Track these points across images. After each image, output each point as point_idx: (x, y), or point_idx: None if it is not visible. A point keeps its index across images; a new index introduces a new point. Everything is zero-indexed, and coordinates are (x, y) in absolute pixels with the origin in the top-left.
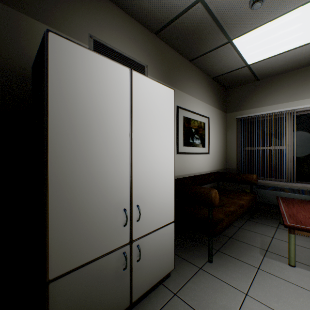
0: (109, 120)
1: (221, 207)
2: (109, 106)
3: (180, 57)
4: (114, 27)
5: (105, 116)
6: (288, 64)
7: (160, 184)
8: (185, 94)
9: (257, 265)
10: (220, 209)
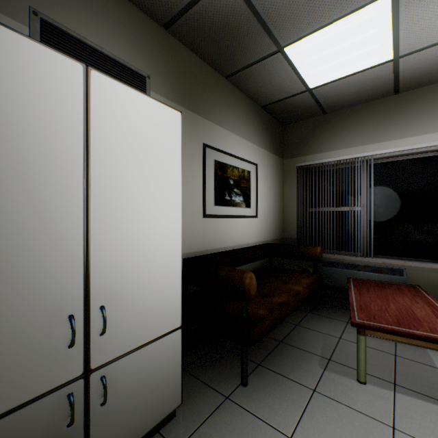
0: (32, 154)
1: (267, 296)
2: (32, 128)
3: (209, 70)
4: (85, 5)
5: (21, 144)
6: (363, 92)
7: (153, 268)
8: (218, 127)
9: (313, 384)
10: (263, 301)
